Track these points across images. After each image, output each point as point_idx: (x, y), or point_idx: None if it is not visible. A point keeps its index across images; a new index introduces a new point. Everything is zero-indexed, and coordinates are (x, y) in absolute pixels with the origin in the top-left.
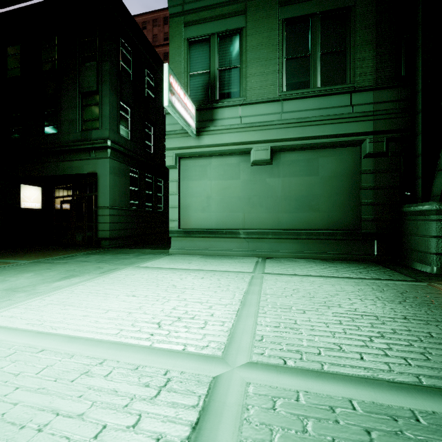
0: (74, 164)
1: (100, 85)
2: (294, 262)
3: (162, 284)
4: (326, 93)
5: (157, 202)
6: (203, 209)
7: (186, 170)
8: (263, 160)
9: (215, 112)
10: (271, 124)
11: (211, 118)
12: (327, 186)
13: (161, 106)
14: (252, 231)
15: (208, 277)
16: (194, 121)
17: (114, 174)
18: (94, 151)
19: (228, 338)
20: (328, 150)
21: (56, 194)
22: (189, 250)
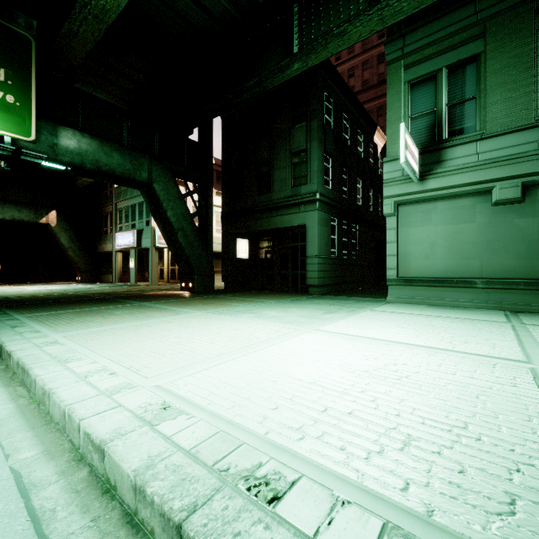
0: (285, 218)
1: (308, 143)
2: None
3: (417, 323)
4: None
5: (351, 249)
6: (426, 257)
7: (405, 216)
8: (510, 199)
9: (442, 152)
10: (522, 156)
11: (438, 160)
12: None
13: (355, 146)
14: (494, 281)
15: (457, 322)
16: (417, 166)
17: (320, 224)
18: (303, 205)
19: (524, 355)
20: None
21: (260, 245)
22: (410, 299)
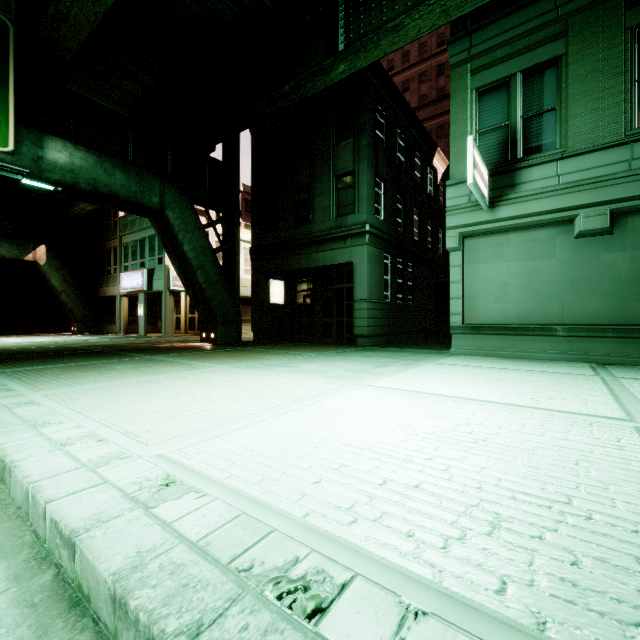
0: (328, 255)
1: (356, 164)
2: None
3: (489, 376)
4: None
5: (407, 292)
6: (497, 299)
7: (472, 251)
8: (597, 230)
9: (517, 174)
10: (610, 179)
11: (511, 183)
12: None
13: (411, 169)
14: (577, 327)
15: (537, 375)
16: (487, 191)
17: (371, 262)
18: (350, 238)
19: (623, 412)
20: None
21: (298, 288)
22: (478, 350)
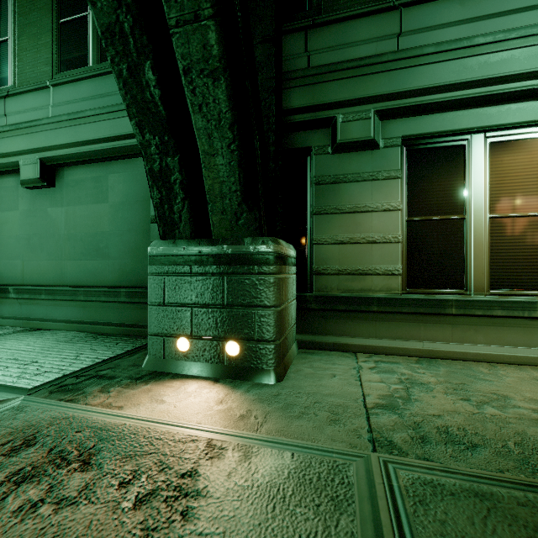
0: None
1: None
2: (28, 339)
3: None
4: (102, 72)
5: None
6: None
7: None
8: (31, 180)
9: None
10: (39, 124)
11: None
12: (119, 218)
13: None
14: (23, 288)
15: None
16: None
17: None
18: None
19: None
20: (119, 162)
21: None
22: None
